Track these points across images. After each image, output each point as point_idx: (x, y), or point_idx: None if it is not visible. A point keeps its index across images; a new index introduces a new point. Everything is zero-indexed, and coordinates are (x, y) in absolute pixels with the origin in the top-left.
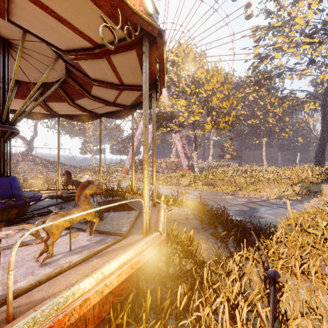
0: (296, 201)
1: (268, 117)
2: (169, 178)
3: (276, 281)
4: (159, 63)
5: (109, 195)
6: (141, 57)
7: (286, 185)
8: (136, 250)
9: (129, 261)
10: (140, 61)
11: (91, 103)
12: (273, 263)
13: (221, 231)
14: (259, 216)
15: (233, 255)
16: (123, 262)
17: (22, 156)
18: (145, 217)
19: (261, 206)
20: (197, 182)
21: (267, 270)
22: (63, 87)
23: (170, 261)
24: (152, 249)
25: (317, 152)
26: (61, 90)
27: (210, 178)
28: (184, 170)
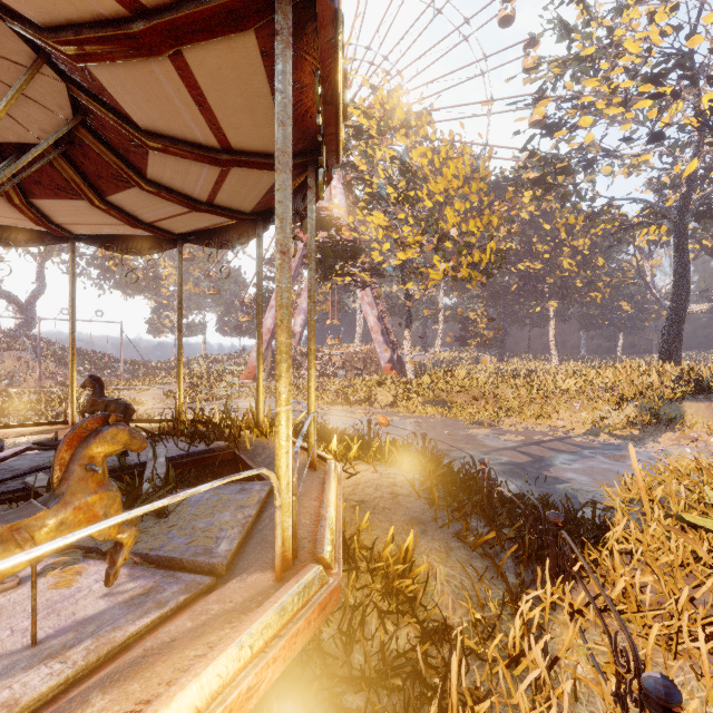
0: (631, 439)
1: (561, 257)
2: (350, 389)
3: (671, 710)
4: (323, 80)
5: (199, 437)
6: (272, 61)
7: (607, 405)
8: (244, 649)
9: (217, 698)
10: (270, 74)
11: (152, 203)
12: (624, 619)
13: (479, 526)
14: (555, 477)
15: (519, 599)
16: (195, 710)
17: (8, 338)
18: (282, 520)
19: (556, 452)
20: (411, 398)
21: (643, 677)
22: (72, 158)
23: (355, 623)
24: (302, 629)
25: (666, 333)
26: (67, 166)
27: (440, 389)
28: (382, 372)
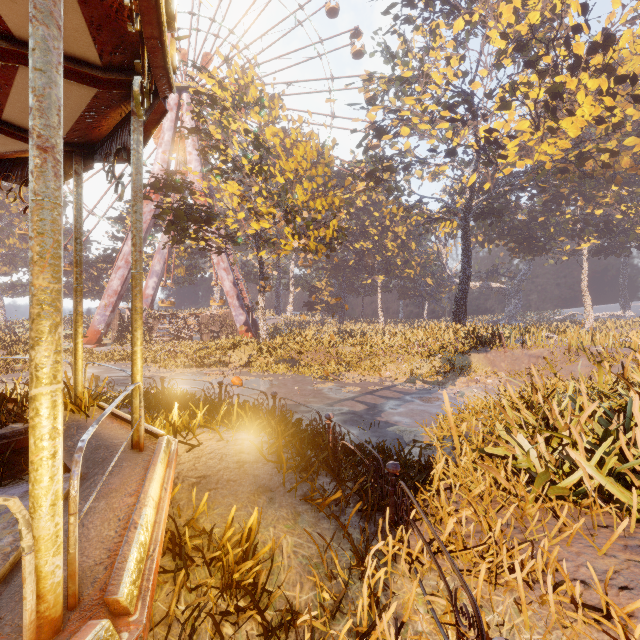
0: (437, 384)
1: (387, 240)
2: (205, 351)
3: None
4: None
5: None
6: None
7: (421, 358)
8: None
9: None
10: None
11: None
12: (452, 557)
13: (325, 482)
14: (386, 421)
15: (364, 558)
16: None
17: None
18: (41, 563)
19: (386, 399)
20: (264, 358)
21: None
22: None
23: (185, 638)
24: None
25: (457, 302)
26: None
27: (291, 349)
28: (237, 334)
